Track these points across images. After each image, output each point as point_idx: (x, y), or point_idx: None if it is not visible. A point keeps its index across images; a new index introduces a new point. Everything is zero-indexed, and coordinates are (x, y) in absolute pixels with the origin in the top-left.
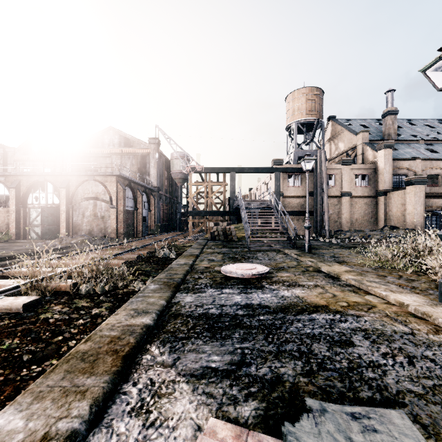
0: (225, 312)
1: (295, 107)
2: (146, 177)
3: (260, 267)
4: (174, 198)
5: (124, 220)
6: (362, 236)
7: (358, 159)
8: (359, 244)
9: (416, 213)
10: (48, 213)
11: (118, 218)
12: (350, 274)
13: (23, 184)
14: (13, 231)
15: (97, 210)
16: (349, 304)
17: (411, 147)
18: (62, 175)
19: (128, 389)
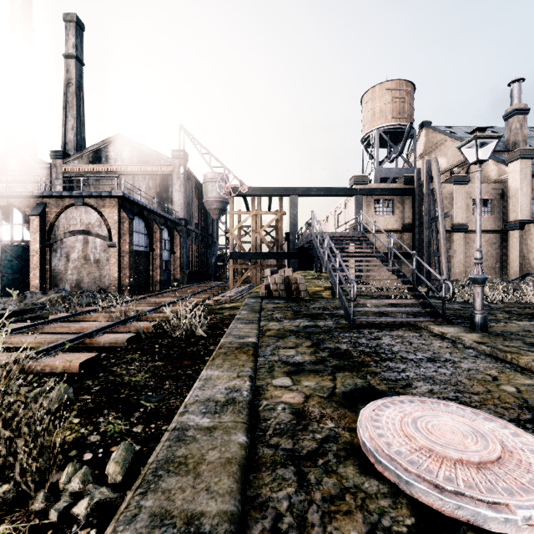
0: None
1: (376, 108)
2: (168, 206)
3: (501, 433)
4: (208, 236)
5: (131, 266)
6: (504, 291)
7: (471, 178)
8: (530, 308)
9: None
10: (12, 254)
11: (121, 263)
12: None
13: None
14: None
15: (89, 251)
16: None
17: None
18: (34, 197)
19: None
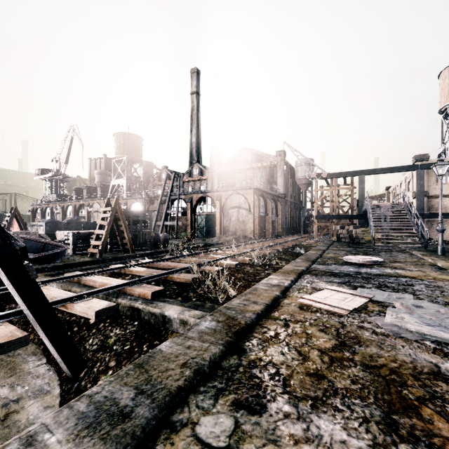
0: (342, 272)
1: None
2: (274, 186)
3: (375, 258)
4: (298, 203)
5: (259, 224)
6: None
7: None
8: None
9: None
10: (209, 218)
11: (254, 222)
12: None
13: (194, 199)
14: (189, 231)
15: (240, 216)
16: (434, 278)
17: None
18: (217, 191)
19: (302, 280)
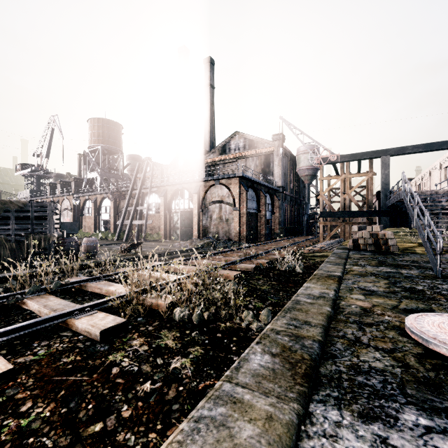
0: None
1: None
2: (270, 178)
3: None
4: (300, 198)
5: (247, 223)
6: None
7: None
8: None
9: None
10: (185, 216)
11: (241, 221)
12: None
13: (168, 192)
14: (162, 232)
15: (222, 213)
16: None
17: None
18: (194, 182)
19: None
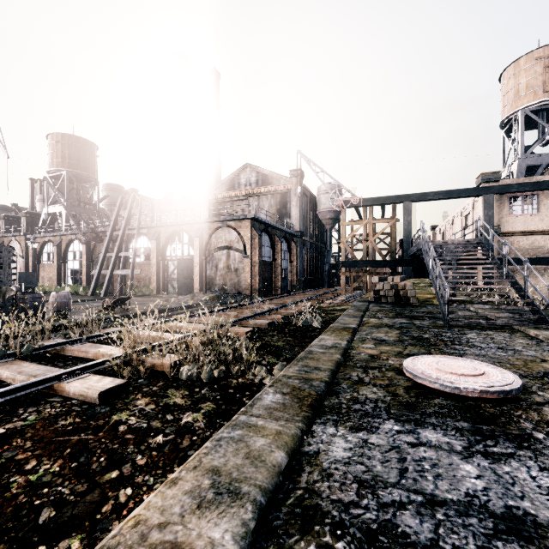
0: (449, 542)
1: (520, 85)
2: (287, 220)
3: (493, 371)
4: (321, 245)
5: (260, 273)
6: None
7: None
8: None
9: None
10: (183, 265)
11: (253, 271)
12: None
13: (162, 235)
14: (154, 285)
15: (230, 262)
16: None
17: None
18: (196, 223)
19: None
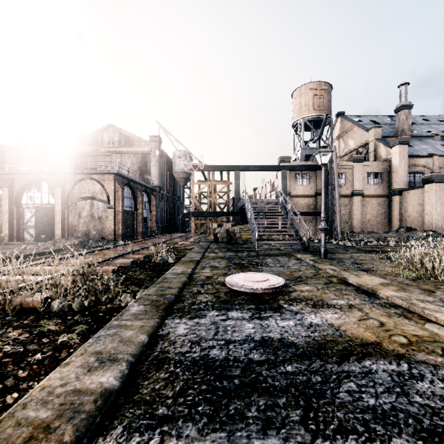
0: (233, 356)
1: (302, 103)
2: (147, 177)
3: (273, 278)
4: (176, 198)
5: (123, 221)
6: (378, 238)
7: (369, 156)
8: (377, 248)
9: (436, 214)
10: (43, 213)
11: (116, 219)
12: (389, 289)
13: (16, 183)
14: (6, 233)
15: (94, 211)
16: (411, 341)
17: (427, 143)
18: (57, 174)
19: None
